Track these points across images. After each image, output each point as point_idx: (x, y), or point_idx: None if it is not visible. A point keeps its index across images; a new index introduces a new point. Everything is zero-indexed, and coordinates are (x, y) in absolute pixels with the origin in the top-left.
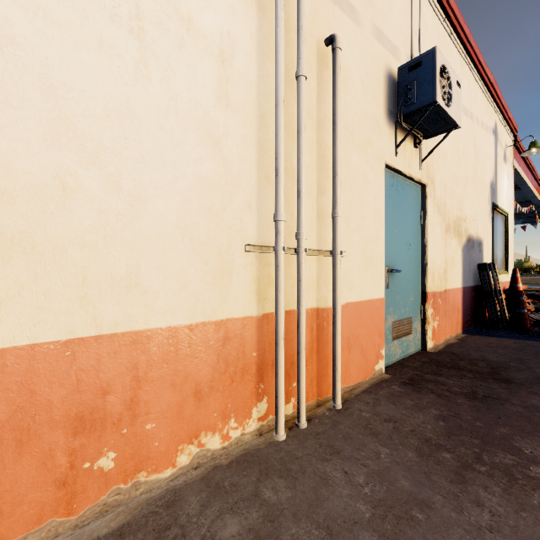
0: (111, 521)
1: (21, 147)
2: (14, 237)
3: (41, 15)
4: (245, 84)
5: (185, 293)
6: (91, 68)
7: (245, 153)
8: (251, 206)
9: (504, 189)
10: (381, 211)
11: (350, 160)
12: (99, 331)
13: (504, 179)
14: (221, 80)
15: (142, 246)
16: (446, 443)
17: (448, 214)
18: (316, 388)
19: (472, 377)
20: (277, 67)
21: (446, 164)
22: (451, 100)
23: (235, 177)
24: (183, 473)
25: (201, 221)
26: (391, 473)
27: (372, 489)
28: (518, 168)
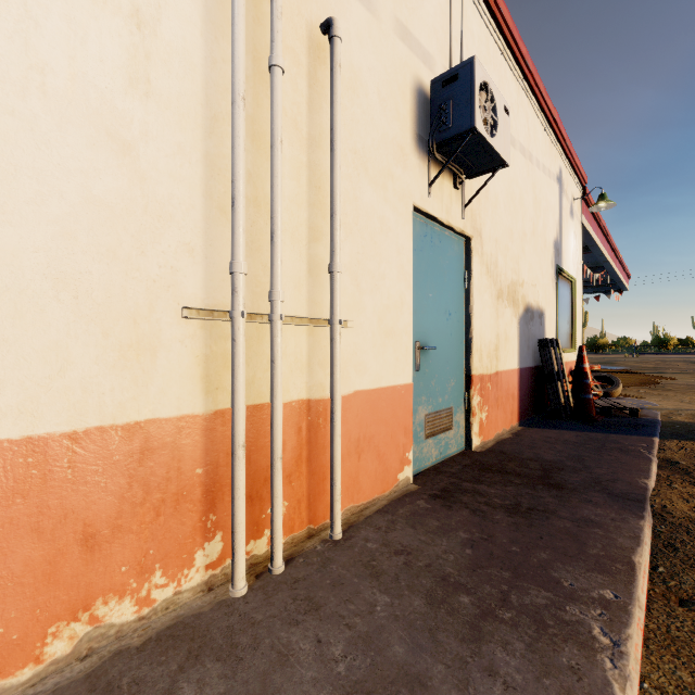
0: None
1: None
2: None
3: None
4: (181, 67)
5: (62, 381)
6: None
7: (183, 171)
8: (192, 250)
9: (570, 250)
10: (408, 268)
11: (361, 197)
12: None
13: (571, 238)
14: (136, 53)
15: None
16: (468, 580)
17: (500, 277)
18: (307, 512)
19: (519, 483)
20: (233, 47)
21: (498, 214)
22: (497, 129)
23: (164, 205)
24: (58, 670)
25: (95, 268)
26: (384, 635)
27: (350, 665)
28: (587, 226)
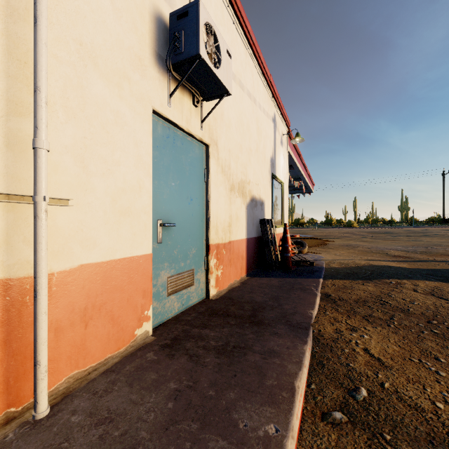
0: None
1: None
2: None
3: None
4: None
5: None
6: None
7: None
8: None
9: (281, 165)
10: (147, 159)
11: (89, 87)
12: None
13: (281, 158)
14: None
15: None
16: (156, 445)
17: (233, 176)
18: (4, 397)
19: (233, 324)
20: None
21: (231, 133)
22: (220, 64)
23: None
24: None
25: None
26: None
27: None
28: (291, 152)
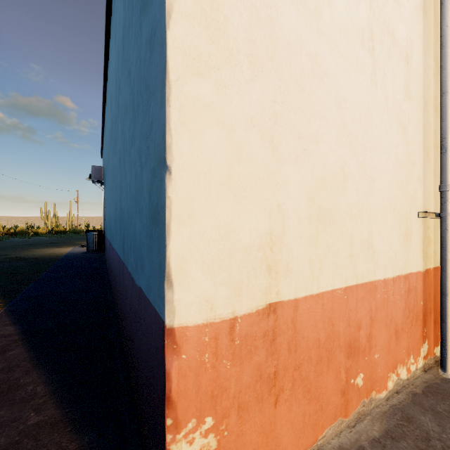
0: (372, 426)
1: (328, 148)
2: (326, 213)
3: (335, 51)
4: (417, 78)
5: (390, 252)
6: (353, 84)
7: (417, 136)
8: (419, 179)
9: None
10: None
11: None
12: (356, 281)
13: None
14: (406, 78)
15: (373, 216)
16: None
17: None
18: None
19: None
20: (445, 61)
21: None
22: None
23: (412, 156)
24: (390, 396)
25: (397, 194)
26: None
27: None
28: None
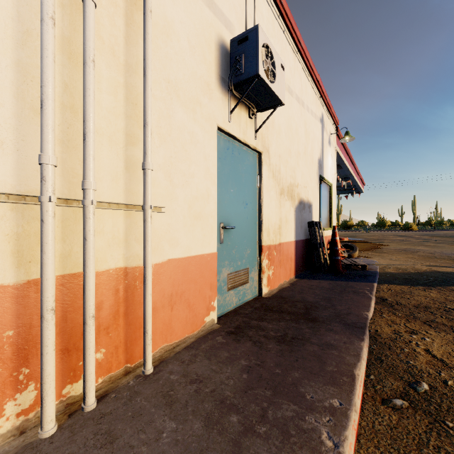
0: None
1: None
2: None
3: None
4: None
5: None
6: None
7: None
8: (1, 142)
9: (329, 165)
10: (213, 170)
11: (174, 115)
12: None
13: (329, 158)
14: None
15: None
16: (240, 401)
17: (282, 180)
18: (124, 355)
19: (288, 319)
20: None
21: (281, 138)
22: (275, 78)
23: None
24: None
25: None
26: None
27: None
28: (339, 151)
